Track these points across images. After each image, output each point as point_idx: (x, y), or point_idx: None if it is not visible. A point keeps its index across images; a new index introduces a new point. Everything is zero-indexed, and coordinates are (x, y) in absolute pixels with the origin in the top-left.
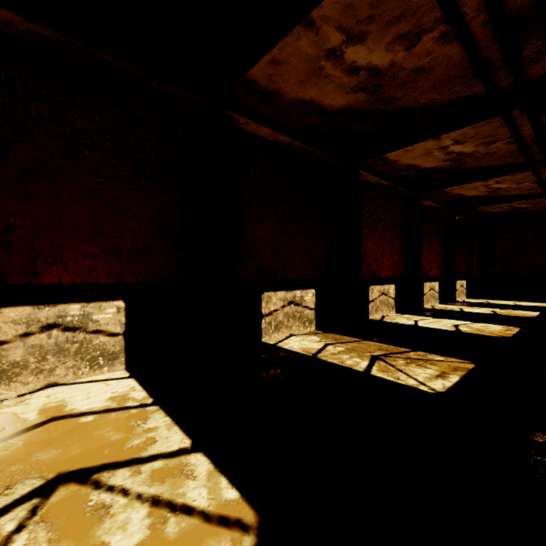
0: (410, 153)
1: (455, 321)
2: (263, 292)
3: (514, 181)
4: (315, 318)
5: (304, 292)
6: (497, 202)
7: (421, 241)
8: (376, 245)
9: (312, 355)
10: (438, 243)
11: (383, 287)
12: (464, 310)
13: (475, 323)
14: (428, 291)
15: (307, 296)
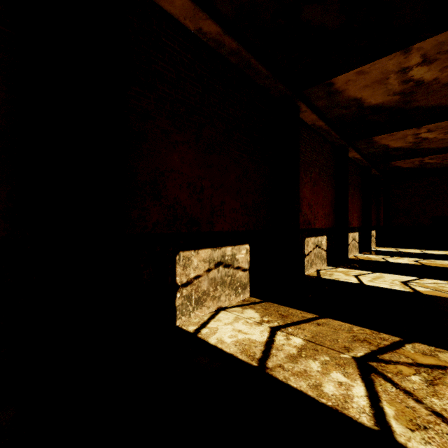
0: (363, 79)
1: (397, 276)
2: (178, 251)
3: (445, 129)
4: (249, 281)
5: (235, 248)
6: (413, 156)
7: (348, 191)
8: (311, 192)
9: (258, 364)
10: (358, 195)
11: (317, 238)
12: (389, 260)
13: (421, 279)
14: (351, 241)
15: (240, 253)
